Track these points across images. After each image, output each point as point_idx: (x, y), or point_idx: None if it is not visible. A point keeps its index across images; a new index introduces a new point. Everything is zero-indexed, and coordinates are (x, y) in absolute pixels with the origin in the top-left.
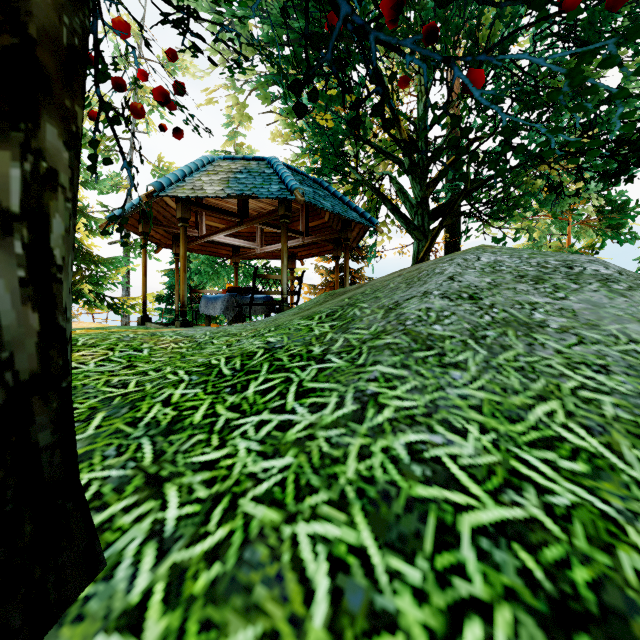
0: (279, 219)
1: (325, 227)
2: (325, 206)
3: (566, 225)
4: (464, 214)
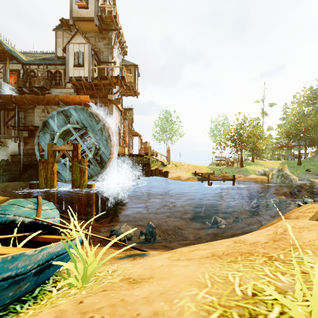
0: None
1: None
2: None
3: None
4: None
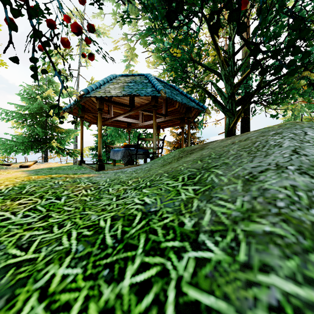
0: (151, 107)
1: (176, 111)
2: (177, 99)
3: (312, 106)
4: (255, 102)
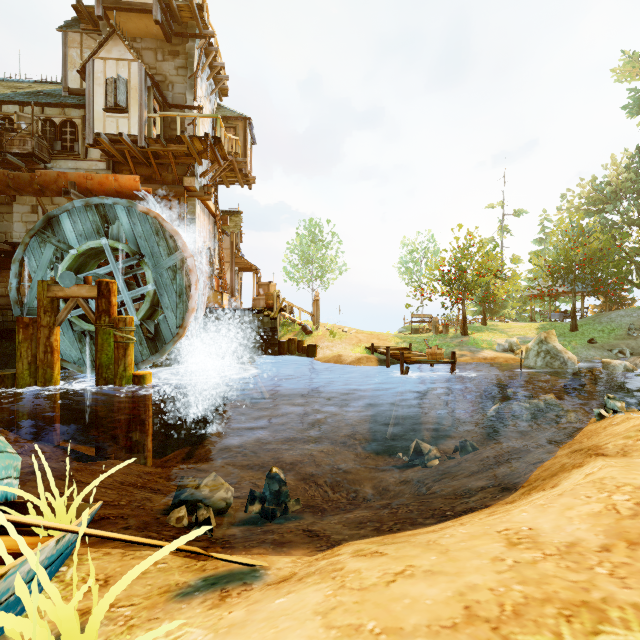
0: None
1: None
2: None
3: None
4: None
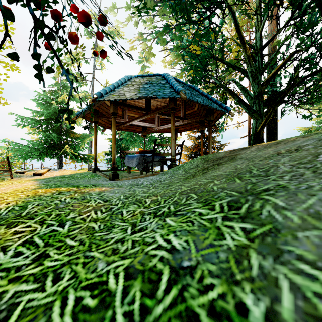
0: (168, 110)
1: (195, 114)
2: (198, 100)
3: None
4: (285, 101)
